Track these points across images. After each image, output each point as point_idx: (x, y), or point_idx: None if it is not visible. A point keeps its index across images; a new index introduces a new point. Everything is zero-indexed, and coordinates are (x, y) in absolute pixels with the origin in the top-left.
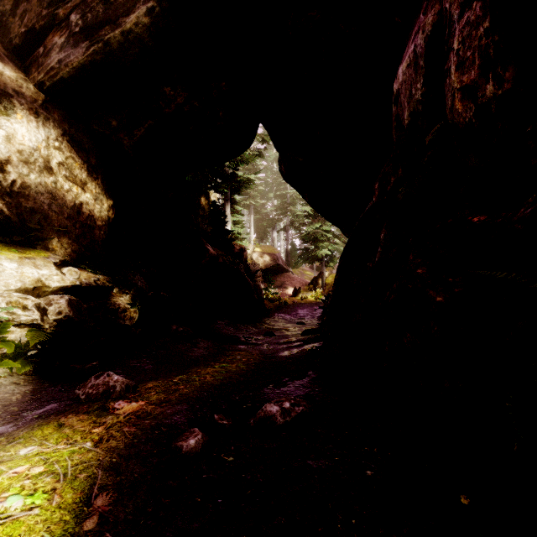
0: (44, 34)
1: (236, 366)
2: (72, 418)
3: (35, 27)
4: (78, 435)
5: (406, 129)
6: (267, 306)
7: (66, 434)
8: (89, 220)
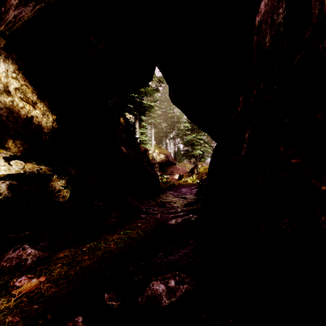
0: None
1: (136, 232)
2: None
3: None
4: None
5: (267, 50)
6: (162, 186)
7: None
8: (38, 128)
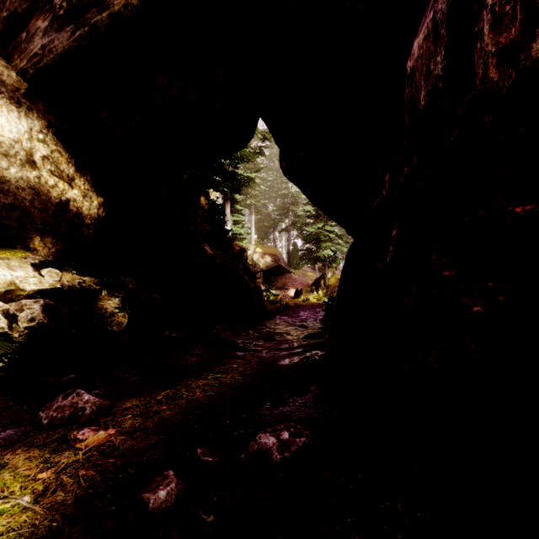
0: (28, 19)
1: (231, 377)
2: (20, 455)
3: (18, 11)
4: (18, 482)
5: (422, 111)
6: (268, 308)
7: (4, 481)
8: (76, 218)
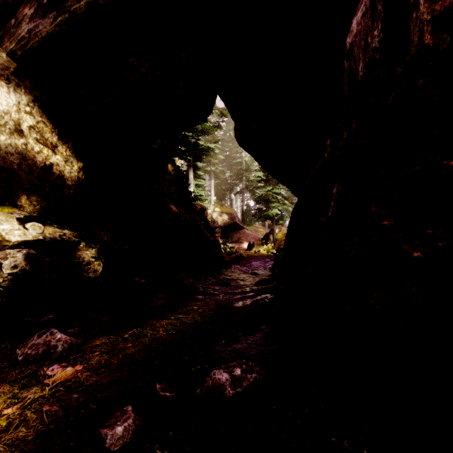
0: (16, 7)
1: (191, 317)
2: None
3: (8, 0)
4: None
5: (360, 81)
6: (225, 259)
7: None
8: (59, 180)
